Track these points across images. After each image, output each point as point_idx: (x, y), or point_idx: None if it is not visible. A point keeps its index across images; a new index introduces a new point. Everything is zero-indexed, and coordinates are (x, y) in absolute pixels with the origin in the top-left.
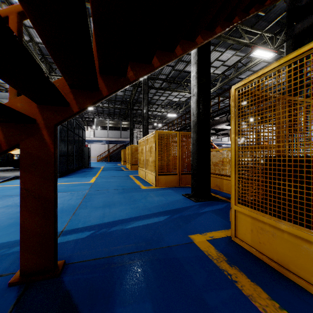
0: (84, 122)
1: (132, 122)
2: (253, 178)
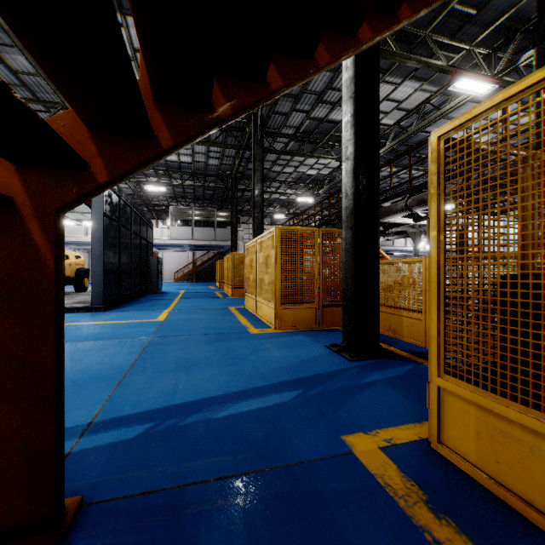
0: (151, 214)
1: (234, 211)
2: (480, 323)
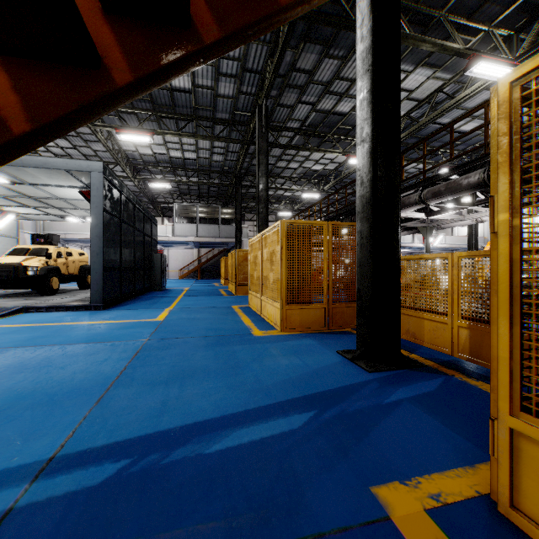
0: (157, 211)
1: (239, 208)
2: None
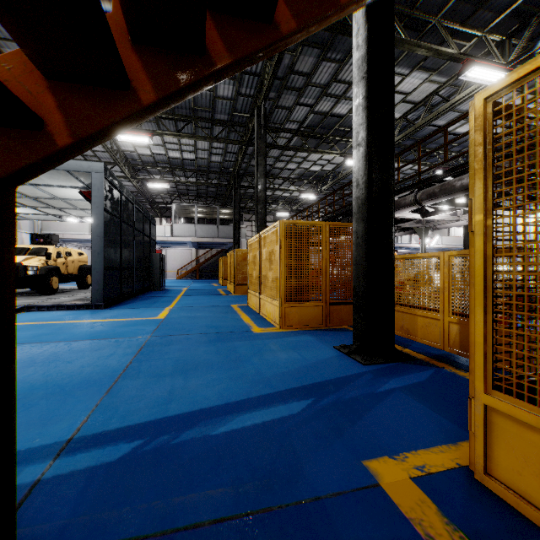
0: (155, 211)
1: (237, 208)
2: None
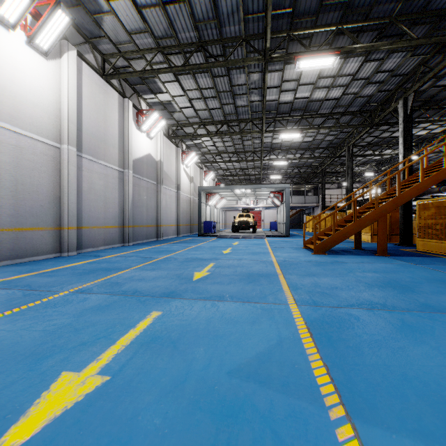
0: None
1: (324, 188)
2: (421, 230)
